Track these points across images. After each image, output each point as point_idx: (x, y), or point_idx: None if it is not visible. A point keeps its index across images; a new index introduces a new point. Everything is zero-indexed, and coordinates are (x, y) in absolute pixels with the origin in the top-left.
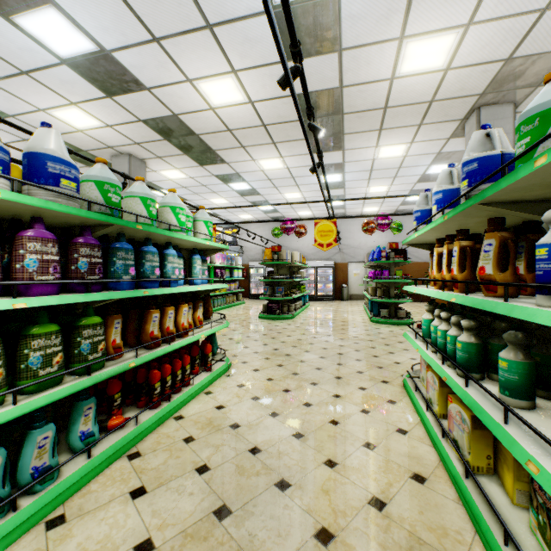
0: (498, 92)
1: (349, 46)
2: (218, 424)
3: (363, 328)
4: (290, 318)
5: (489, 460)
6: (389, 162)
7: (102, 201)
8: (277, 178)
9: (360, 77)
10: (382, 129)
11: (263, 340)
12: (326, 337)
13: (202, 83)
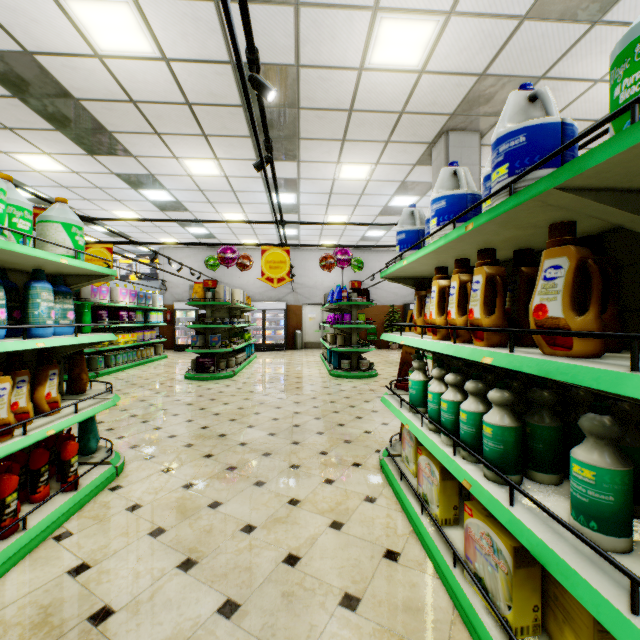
0: (468, 116)
1: (310, 2)
2: (62, 621)
3: (323, 385)
4: (230, 377)
5: (536, 612)
6: (351, 185)
7: None
8: (212, 190)
9: (322, 57)
10: (346, 140)
11: (186, 414)
12: (277, 401)
13: (74, 0)
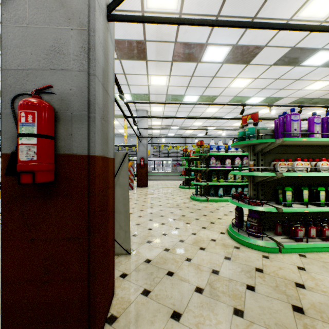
0: None
1: None
2: None
3: None
4: None
5: None
6: None
7: None
8: None
9: None
10: None
11: None
12: None
13: (305, 88)
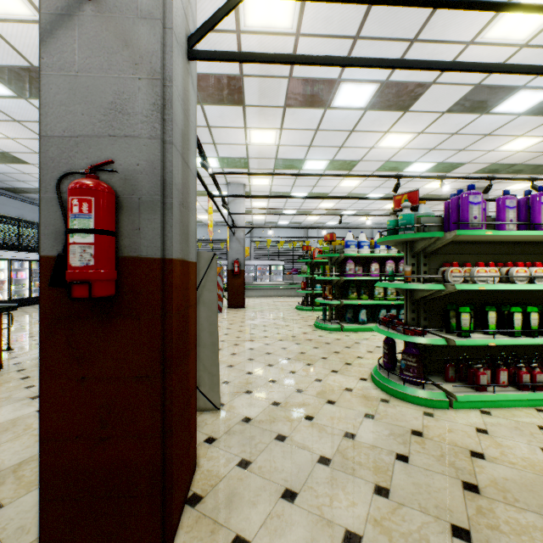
0: None
1: None
2: None
3: None
4: None
5: None
6: None
7: None
8: None
9: None
10: None
11: None
12: None
13: (500, 148)
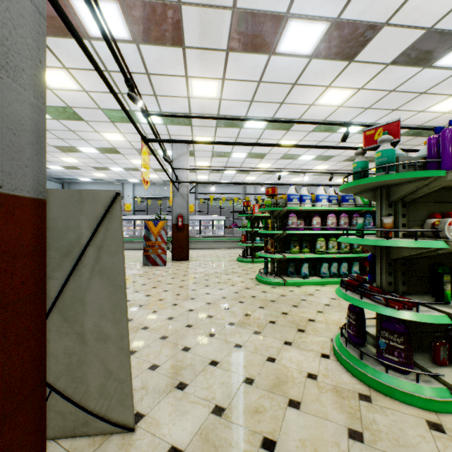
0: None
1: None
2: None
3: None
4: None
5: None
6: None
7: (361, 202)
8: None
9: None
10: None
11: None
12: None
13: (430, 108)
